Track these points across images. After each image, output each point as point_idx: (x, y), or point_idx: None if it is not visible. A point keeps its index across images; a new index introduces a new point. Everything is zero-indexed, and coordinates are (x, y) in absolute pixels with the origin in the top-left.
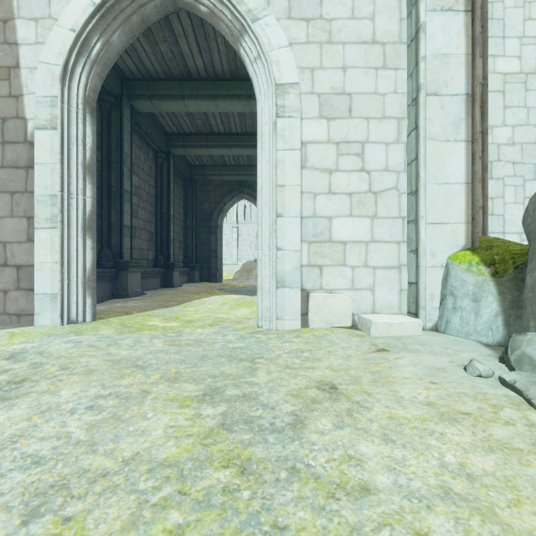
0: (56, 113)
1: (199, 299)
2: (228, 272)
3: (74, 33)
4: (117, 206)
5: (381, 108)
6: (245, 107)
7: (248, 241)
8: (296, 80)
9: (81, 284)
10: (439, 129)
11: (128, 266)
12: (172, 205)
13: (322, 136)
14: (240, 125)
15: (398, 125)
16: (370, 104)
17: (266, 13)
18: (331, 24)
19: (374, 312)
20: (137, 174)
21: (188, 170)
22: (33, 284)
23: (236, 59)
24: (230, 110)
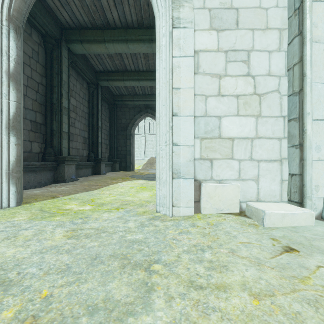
0: None
1: (115, 184)
2: (139, 164)
3: None
4: (57, 118)
5: (264, 20)
6: (148, 49)
7: (151, 145)
8: None
9: (5, 175)
10: (323, 32)
11: (65, 160)
12: (100, 120)
13: (212, 46)
14: (145, 64)
15: (279, 35)
16: (255, 17)
17: None
18: None
19: (258, 200)
20: (75, 97)
21: (111, 97)
22: None
23: (141, 10)
24: (138, 52)
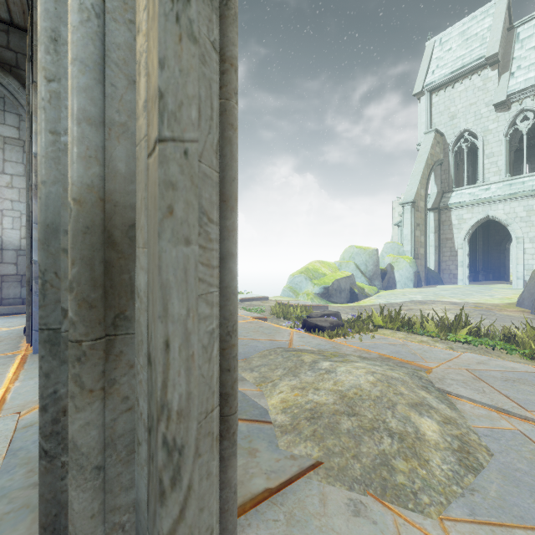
0: (462, 246)
1: (494, 284)
2: None
3: (466, 231)
4: None
5: None
6: None
7: None
8: (522, 236)
9: (466, 277)
10: None
11: None
12: (477, 244)
13: (530, 247)
14: None
15: None
16: None
17: (513, 223)
18: (533, 222)
19: None
20: None
21: (485, 222)
22: (456, 277)
23: None
24: None
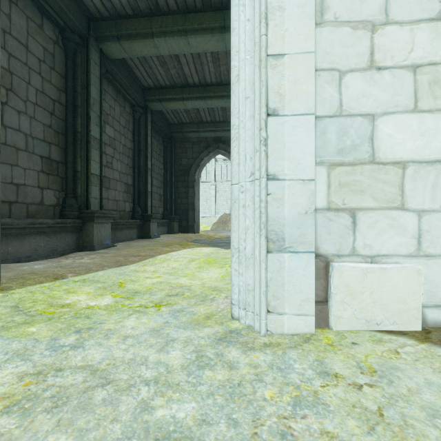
0: None
1: (166, 253)
2: (207, 224)
3: None
4: (84, 153)
5: None
6: (219, 44)
7: (224, 197)
8: None
9: None
10: None
11: (93, 217)
12: (149, 159)
13: None
14: (215, 73)
15: None
16: None
17: None
18: None
19: None
20: (112, 125)
21: (167, 127)
22: None
23: None
24: (203, 50)
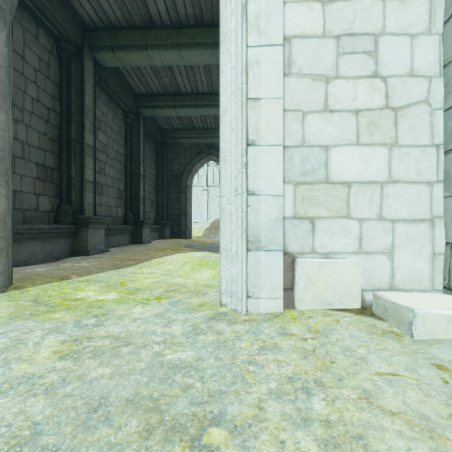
0: None
1: (161, 257)
2: (199, 229)
3: None
4: (78, 160)
5: None
6: (211, 58)
7: (216, 202)
8: None
9: None
10: None
11: (88, 222)
12: (141, 165)
13: (314, 28)
14: (207, 83)
15: (429, 7)
16: None
17: None
18: None
19: (393, 287)
20: (105, 132)
21: (158, 133)
22: None
23: None
24: (195, 62)
